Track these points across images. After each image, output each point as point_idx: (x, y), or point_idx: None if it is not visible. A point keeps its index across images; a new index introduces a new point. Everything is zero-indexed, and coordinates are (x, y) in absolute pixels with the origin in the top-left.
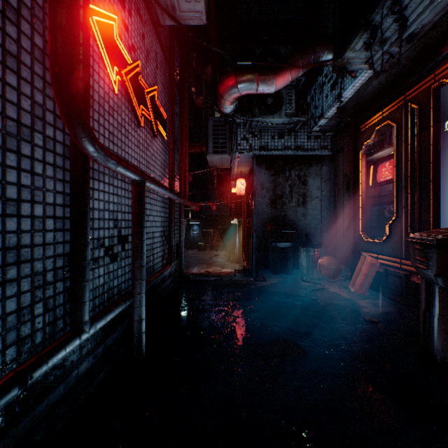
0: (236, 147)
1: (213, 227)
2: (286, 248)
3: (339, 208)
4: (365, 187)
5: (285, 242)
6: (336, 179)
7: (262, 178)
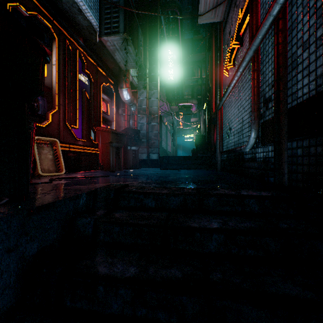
0: None
1: None
2: None
3: None
4: None
5: None
6: None
7: None
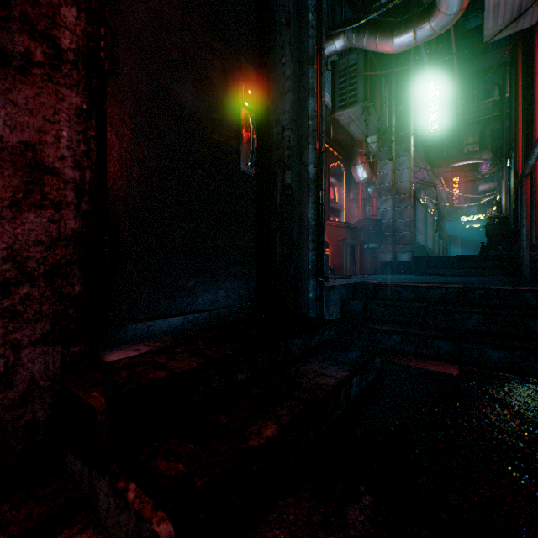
0: None
1: None
2: None
3: None
4: None
5: None
6: None
7: None
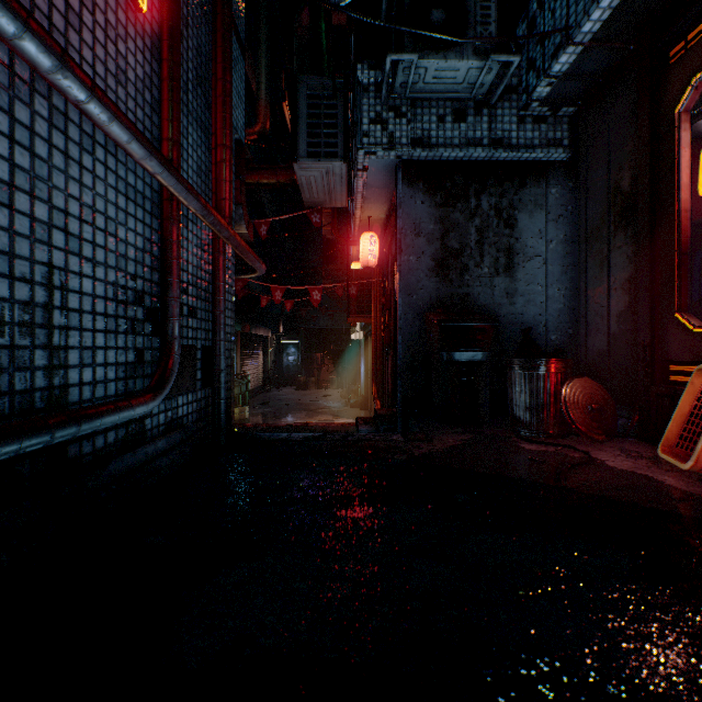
0: (360, 139)
1: (322, 349)
2: (475, 363)
3: (594, 272)
4: (689, 199)
5: (472, 350)
6: (585, 209)
7: (418, 213)
